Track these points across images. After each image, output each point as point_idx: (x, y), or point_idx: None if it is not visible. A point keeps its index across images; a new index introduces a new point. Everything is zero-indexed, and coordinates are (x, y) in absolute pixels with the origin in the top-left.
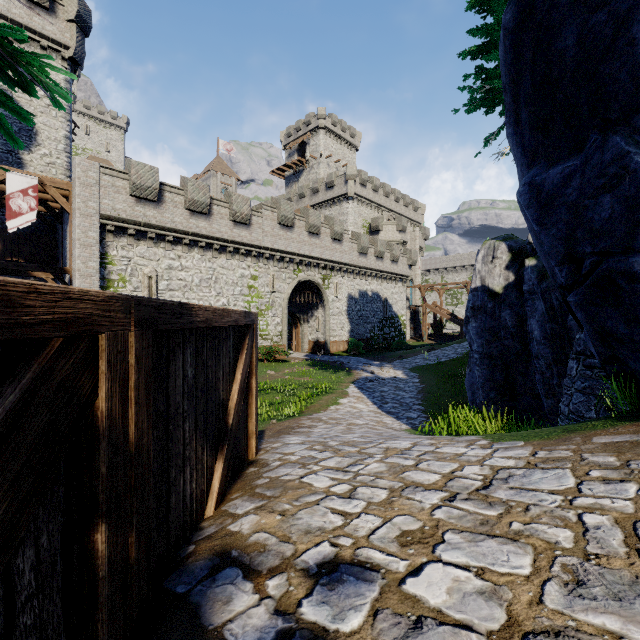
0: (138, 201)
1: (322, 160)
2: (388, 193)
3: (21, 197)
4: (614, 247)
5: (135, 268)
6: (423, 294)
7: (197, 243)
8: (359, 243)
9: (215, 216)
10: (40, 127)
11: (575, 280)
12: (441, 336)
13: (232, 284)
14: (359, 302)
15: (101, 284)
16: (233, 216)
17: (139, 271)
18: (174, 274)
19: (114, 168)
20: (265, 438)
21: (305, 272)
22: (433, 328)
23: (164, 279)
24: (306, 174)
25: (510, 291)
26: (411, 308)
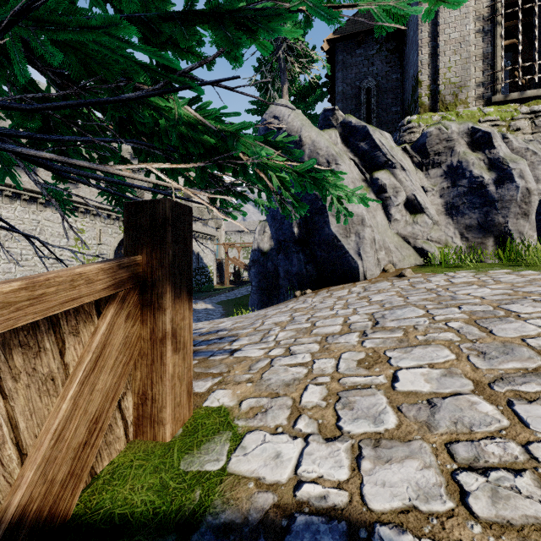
0: None
1: None
2: None
3: None
4: (287, 239)
5: None
6: (226, 250)
7: (19, 196)
8: None
9: (41, 173)
10: None
11: (280, 250)
12: (239, 281)
13: (58, 236)
14: None
15: None
16: None
17: None
18: None
19: None
20: None
21: None
22: (234, 276)
23: None
24: None
25: (272, 252)
26: (217, 260)
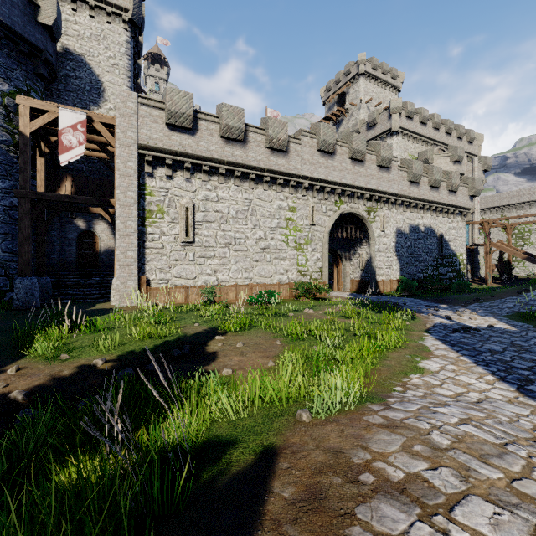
0: (174, 130)
1: (362, 105)
2: (438, 124)
3: (71, 132)
4: None
5: (172, 199)
6: (486, 230)
7: (233, 173)
8: (410, 170)
9: (251, 144)
10: (106, 85)
11: None
12: (510, 279)
13: (269, 216)
14: (409, 238)
15: (141, 215)
16: (269, 142)
17: (176, 202)
18: (210, 205)
19: (151, 98)
20: None
21: (347, 204)
22: (498, 270)
23: (200, 210)
24: (345, 123)
25: None
26: (468, 248)
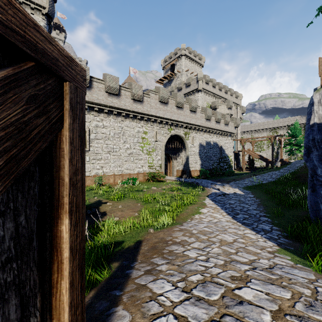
0: None
1: (183, 73)
2: (221, 88)
3: None
4: None
5: None
6: (242, 144)
7: (112, 112)
8: (206, 113)
9: (122, 96)
10: None
11: None
12: (253, 168)
13: (132, 136)
14: (206, 148)
15: None
16: (133, 96)
17: None
18: (99, 130)
19: None
20: (138, 259)
21: (174, 130)
22: (248, 164)
23: (93, 133)
24: (175, 81)
25: None
26: (235, 152)
